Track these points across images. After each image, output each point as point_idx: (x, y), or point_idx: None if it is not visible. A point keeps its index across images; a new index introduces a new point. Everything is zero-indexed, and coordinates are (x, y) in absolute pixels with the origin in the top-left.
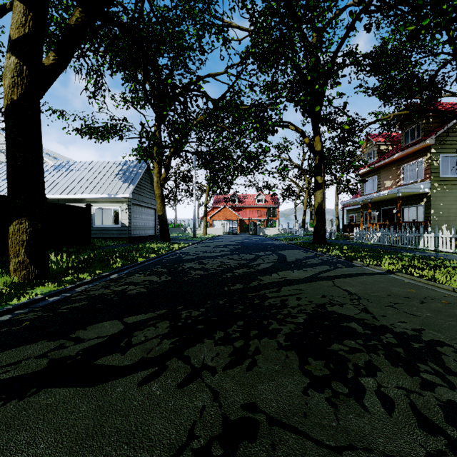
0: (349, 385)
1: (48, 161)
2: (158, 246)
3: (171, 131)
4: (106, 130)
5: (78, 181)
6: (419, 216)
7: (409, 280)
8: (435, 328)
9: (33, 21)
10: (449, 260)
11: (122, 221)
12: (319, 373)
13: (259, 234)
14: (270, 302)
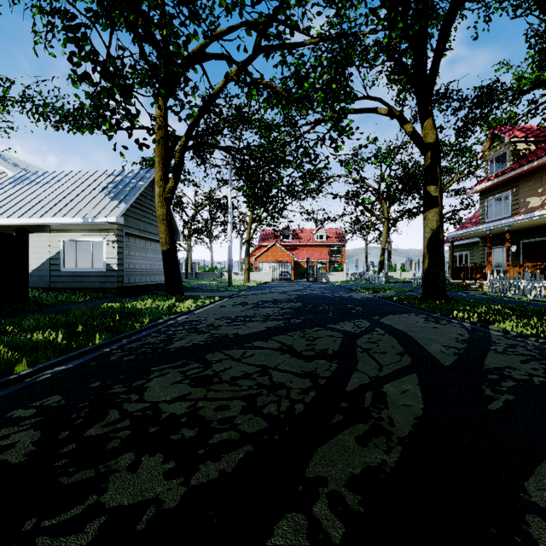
0: None
1: (5, 171)
2: (148, 307)
3: (144, 42)
4: (80, 112)
5: (41, 197)
6: None
7: None
8: None
9: None
10: None
11: (107, 260)
12: None
13: (321, 281)
14: None
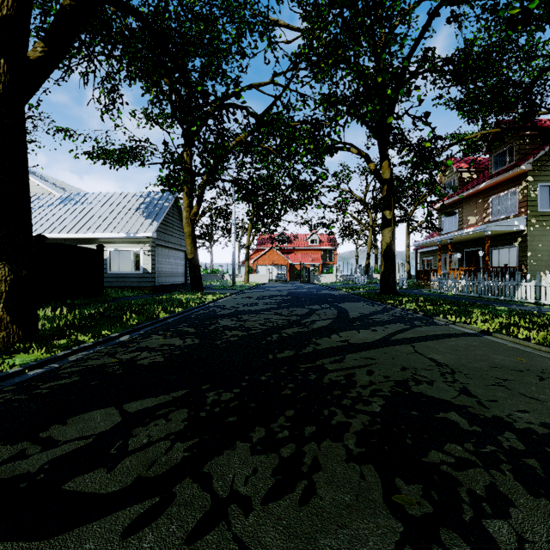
0: (470, 539)
1: (53, 193)
2: (187, 298)
3: (202, 152)
4: (124, 153)
5: (89, 216)
6: (512, 259)
7: (513, 344)
8: None
9: None
10: None
11: (144, 265)
12: (417, 510)
13: (313, 282)
14: (331, 378)
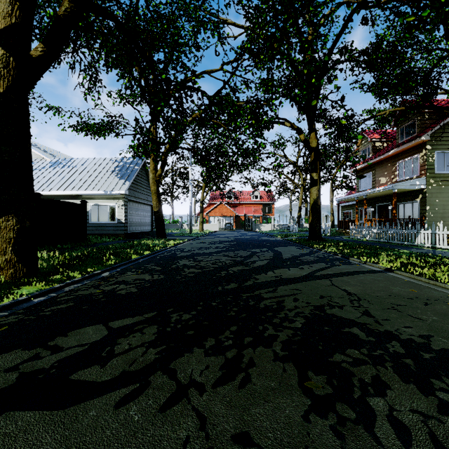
0: (356, 408)
1: (45, 158)
2: (153, 243)
3: (166, 127)
4: (102, 126)
5: (74, 177)
6: (414, 212)
7: (409, 278)
8: (444, 334)
9: (20, 11)
10: (448, 258)
11: (118, 217)
12: (321, 391)
13: (255, 230)
14: (265, 303)
